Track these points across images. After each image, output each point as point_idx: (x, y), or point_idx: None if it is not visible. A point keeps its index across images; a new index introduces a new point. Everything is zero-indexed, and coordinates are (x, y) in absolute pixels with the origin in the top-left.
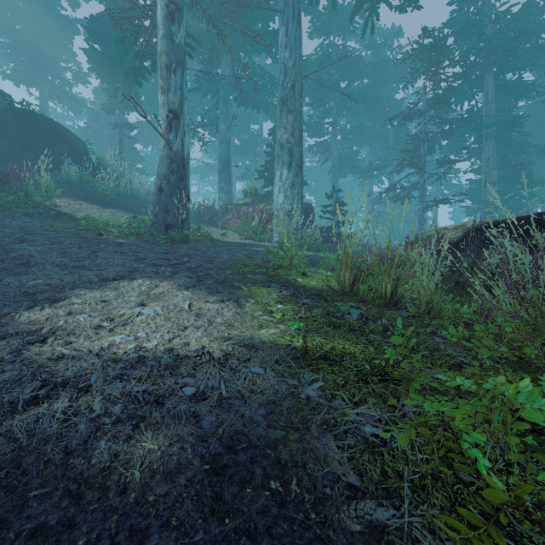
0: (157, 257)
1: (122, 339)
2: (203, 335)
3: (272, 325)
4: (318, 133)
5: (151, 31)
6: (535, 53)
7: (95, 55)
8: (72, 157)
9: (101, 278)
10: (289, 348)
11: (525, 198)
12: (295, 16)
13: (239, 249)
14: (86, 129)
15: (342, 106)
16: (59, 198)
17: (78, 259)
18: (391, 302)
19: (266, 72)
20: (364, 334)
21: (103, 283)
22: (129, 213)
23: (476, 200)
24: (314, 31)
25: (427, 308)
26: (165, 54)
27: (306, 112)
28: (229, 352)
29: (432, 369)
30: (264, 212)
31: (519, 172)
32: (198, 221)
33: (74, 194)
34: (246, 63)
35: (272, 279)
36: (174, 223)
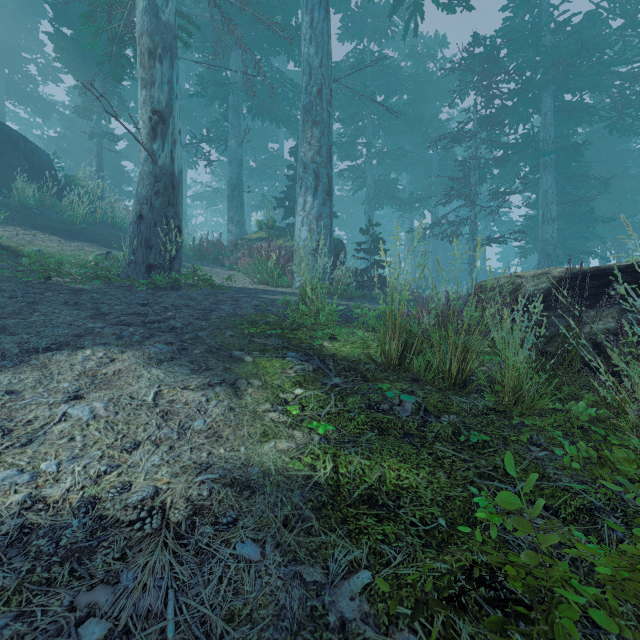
0: (129, 311)
1: (3, 481)
2: (162, 461)
3: (284, 433)
4: (350, 155)
5: (131, 7)
6: (600, 69)
7: (64, 42)
8: (30, 173)
9: (26, 347)
10: (310, 485)
11: (586, 238)
12: (323, 3)
13: (249, 297)
14: (57, 140)
15: (379, 124)
16: (2, 226)
17: (1, 316)
18: (456, 383)
19: (288, 79)
20: (425, 443)
21: (25, 356)
22: (104, 248)
23: (531, 239)
24: (345, 32)
25: (513, 397)
26: (147, 35)
27: (335, 131)
28: (202, 502)
29: (545, 518)
30: (283, 249)
31: (578, 208)
32: (200, 260)
33: (27, 221)
34: (260, 59)
35: (289, 345)
36: (160, 263)
